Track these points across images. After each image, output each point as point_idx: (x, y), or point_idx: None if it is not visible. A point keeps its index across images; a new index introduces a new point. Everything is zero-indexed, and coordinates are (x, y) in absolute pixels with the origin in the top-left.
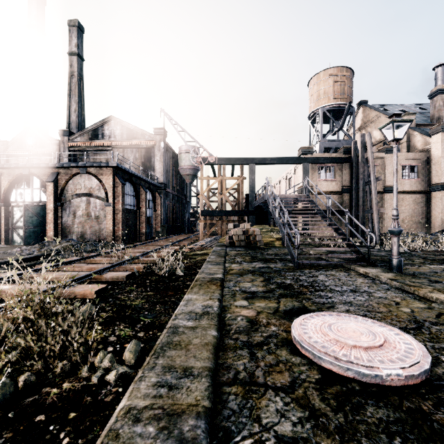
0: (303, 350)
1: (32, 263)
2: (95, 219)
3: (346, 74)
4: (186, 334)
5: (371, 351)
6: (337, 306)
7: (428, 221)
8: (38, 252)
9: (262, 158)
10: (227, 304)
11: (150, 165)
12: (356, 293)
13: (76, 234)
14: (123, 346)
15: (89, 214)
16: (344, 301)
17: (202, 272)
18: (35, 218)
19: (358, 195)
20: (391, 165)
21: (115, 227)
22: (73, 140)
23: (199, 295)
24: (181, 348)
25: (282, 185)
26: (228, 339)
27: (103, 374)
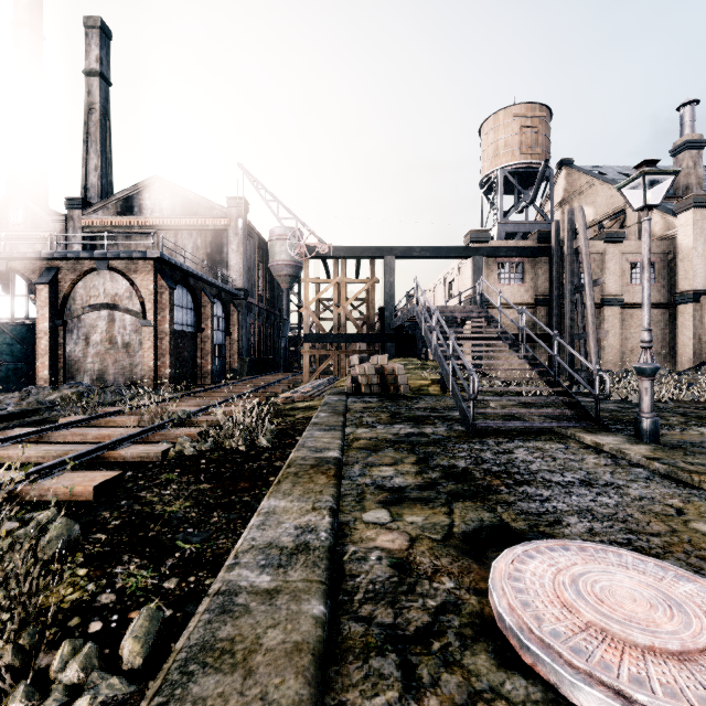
0: (527, 656)
1: (1, 426)
2: (123, 348)
3: (540, 115)
4: (253, 613)
5: (694, 663)
6: (567, 521)
7: (671, 352)
8: (15, 407)
9: (407, 248)
10: (349, 520)
11: (222, 259)
12: (593, 489)
13: (90, 373)
14: (127, 617)
15: (112, 339)
16: (577, 507)
17: (303, 446)
18: (18, 347)
19: (561, 309)
20: (614, 261)
21: (158, 361)
22: (91, 215)
23: (292, 499)
24: (233, 666)
25: (437, 293)
26: (350, 620)
27: (61, 705)
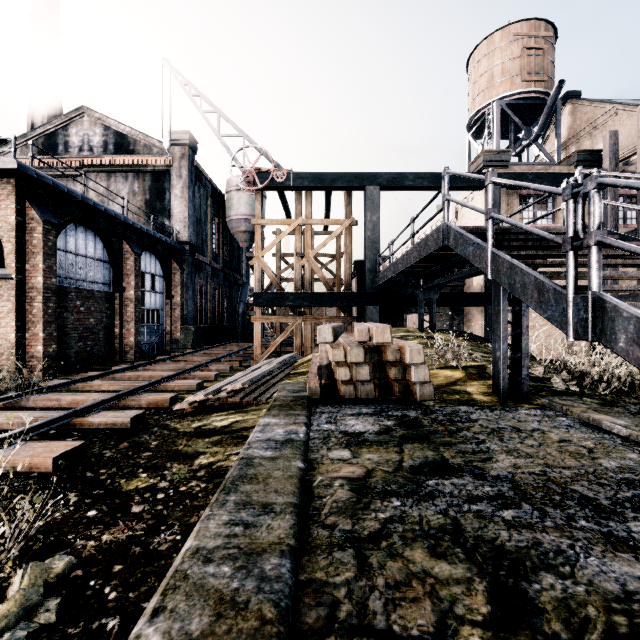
0: None
1: None
2: None
3: (546, 35)
4: None
5: None
6: None
7: None
8: None
9: (395, 174)
10: None
11: (163, 206)
12: None
13: None
14: None
15: None
16: None
17: None
18: None
19: None
20: None
21: (26, 333)
22: (6, 155)
23: None
24: None
25: None
26: None
27: None
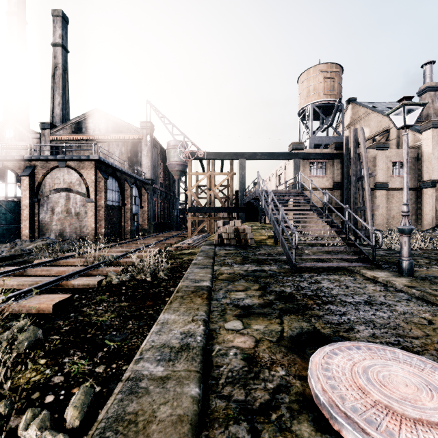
0: (335, 425)
1: None
2: (75, 216)
3: (336, 71)
4: (151, 394)
5: None
6: (358, 329)
7: (418, 218)
8: (7, 253)
9: (252, 153)
10: (216, 327)
11: (137, 160)
12: (373, 307)
13: (55, 232)
14: (70, 392)
15: (68, 210)
16: (363, 319)
17: (187, 278)
18: (9, 215)
19: (349, 191)
20: (382, 161)
21: (97, 224)
22: (55, 133)
23: (179, 314)
24: (136, 433)
25: (271, 182)
26: (216, 398)
27: None
